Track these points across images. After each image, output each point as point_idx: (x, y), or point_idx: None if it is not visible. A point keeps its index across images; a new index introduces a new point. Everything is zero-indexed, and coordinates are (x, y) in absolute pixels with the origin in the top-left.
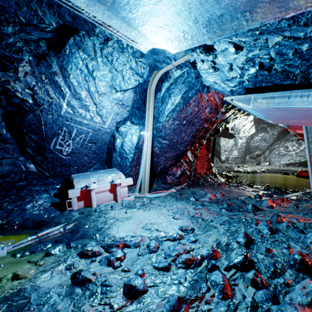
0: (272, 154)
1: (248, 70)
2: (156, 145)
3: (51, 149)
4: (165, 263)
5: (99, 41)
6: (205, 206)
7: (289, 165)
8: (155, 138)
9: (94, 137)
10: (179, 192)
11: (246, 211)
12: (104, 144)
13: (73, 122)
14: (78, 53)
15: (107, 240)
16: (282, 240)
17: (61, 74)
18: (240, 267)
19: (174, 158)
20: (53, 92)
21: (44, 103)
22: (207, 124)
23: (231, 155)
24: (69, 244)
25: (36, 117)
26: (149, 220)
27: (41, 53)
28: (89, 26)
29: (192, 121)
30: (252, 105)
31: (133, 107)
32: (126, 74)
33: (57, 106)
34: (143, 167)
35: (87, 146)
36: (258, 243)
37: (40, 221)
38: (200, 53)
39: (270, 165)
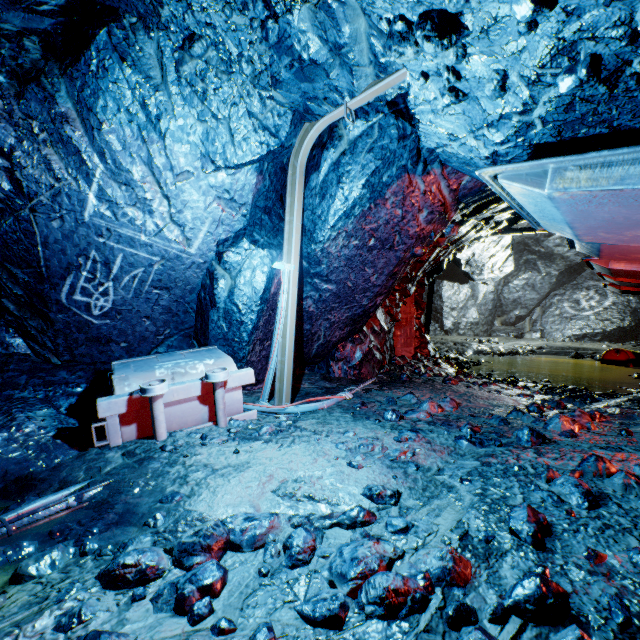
0: (548, 316)
1: (552, 88)
2: (308, 294)
3: (63, 302)
4: (332, 604)
5: (171, 43)
6: (421, 433)
7: (582, 337)
8: (306, 278)
9: (165, 274)
10: (359, 400)
11: (516, 445)
12: (190, 290)
13: (115, 238)
14: (120, 70)
15: (183, 529)
16: (622, 524)
17: (80, 121)
18: (534, 614)
19: (349, 324)
20: (62, 165)
21: (39, 191)
22: (423, 248)
23: (464, 318)
24: (81, 544)
25: (23, 226)
26: (291, 471)
27: (29, 67)
28: (147, 3)
29: (389, 239)
30: (551, 185)
31: (256, 208)
32: (239, 127)
33: (74, 199)
34: (278, 345)
35: (150, 296)
36: (564, 534)
37: (22, 476)
38: (425, 40)
39: (545, 339)
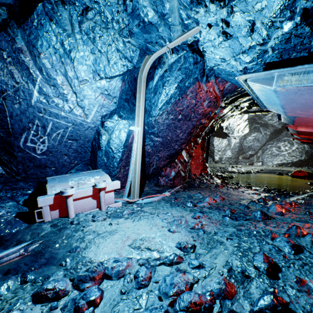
0: (265, 154)
1: (279, 29)
2: (148, 143)
3: (21, 146)
4: (160, 311)
5: (76, 12)
6: (205, 213)
7: (281, 165)
8: (146, 135)
9: (75, 132)
10: (173, 196)
11: (254, 219)
12: (87, 141)
13: (48, 114)
14: (49, 25)
15: (80, 267)
16: (312, 263)
17: (29, 52)
18: None
19: (168, 158)
20: (19, 75)
21: (7, 89)
22: (205, 120)
23: (224, 155)
24: (25, 277)
25: None
26: (138, 234)
27: (1, 23)
28: None
29: (188, 115)
30: (276, 84)
31: (121, 99)
32: (112, 57)
33: (26, 93)
34: (132, 168)
35: (66, 143)
36: (283, 269)
37: None
38: (211, 3)
39: (264, 166)
